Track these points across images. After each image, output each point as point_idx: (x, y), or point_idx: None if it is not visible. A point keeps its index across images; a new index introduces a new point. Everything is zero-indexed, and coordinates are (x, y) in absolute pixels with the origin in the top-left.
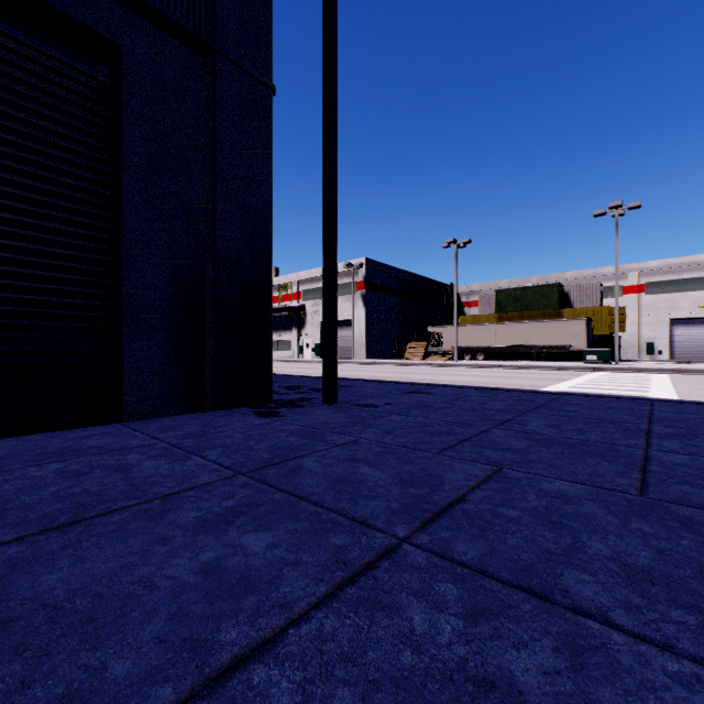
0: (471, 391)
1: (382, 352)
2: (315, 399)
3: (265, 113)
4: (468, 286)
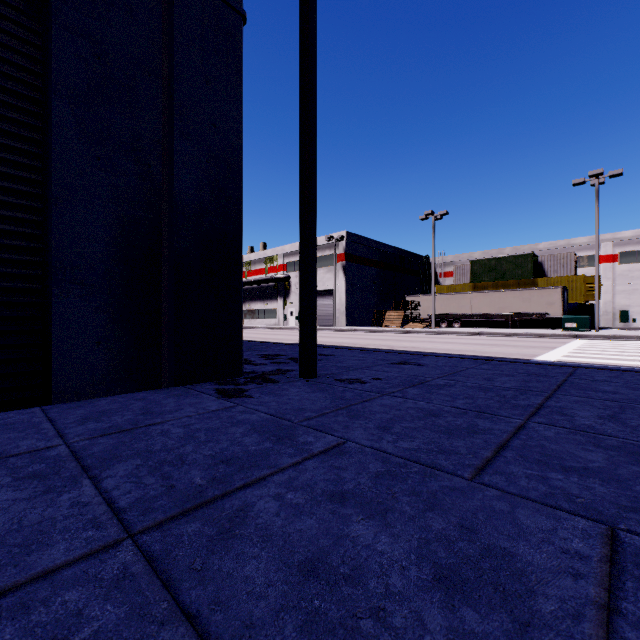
0: (466, 361)
1: (361, 320)
2: (291, 372)
3: (234, 42)
4: (442, 258)
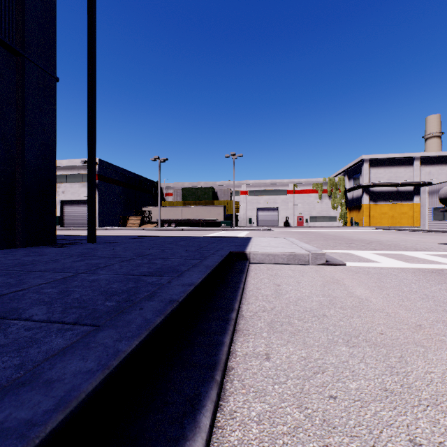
0: (163, 237)
1: (111, 222)
2: (82, 242)
3: (53, 91)
4: (167, 184)
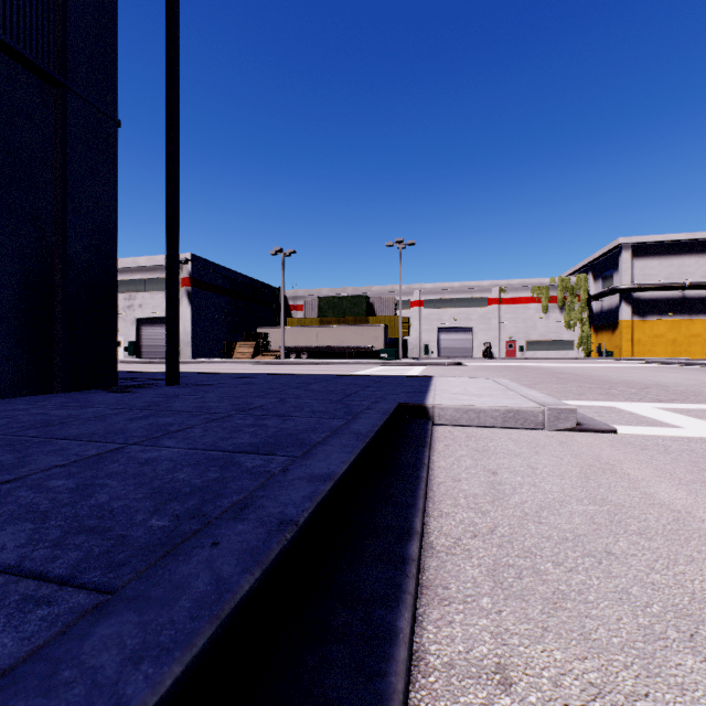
0: (286, 376)
1: (210, 352)
2: (157, 384)
3: (112, 143)
4: (295, 291)
